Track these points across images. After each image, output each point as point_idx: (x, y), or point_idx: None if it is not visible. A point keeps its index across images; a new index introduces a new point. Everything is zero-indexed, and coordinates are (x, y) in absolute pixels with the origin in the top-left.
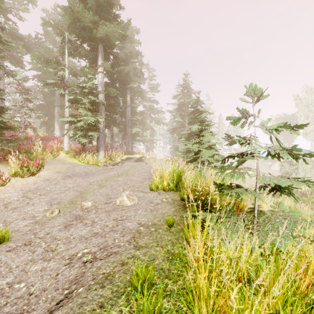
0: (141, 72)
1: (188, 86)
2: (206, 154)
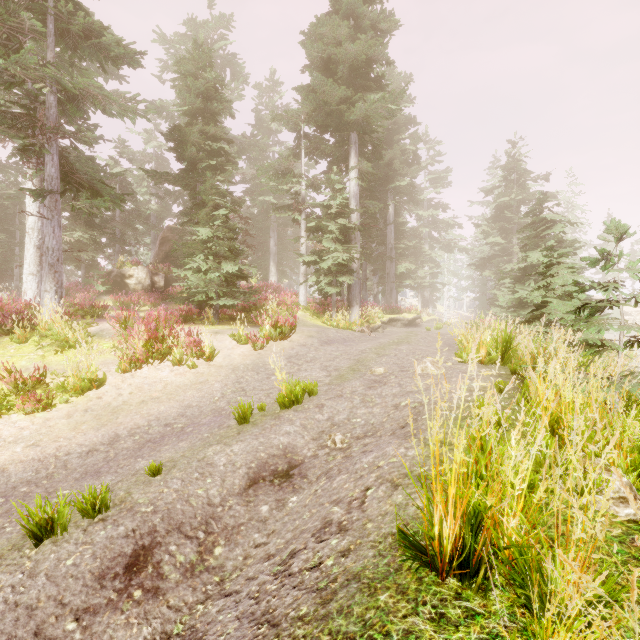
0: (415, 155)
1: (518, 166)
2: (560, 308)
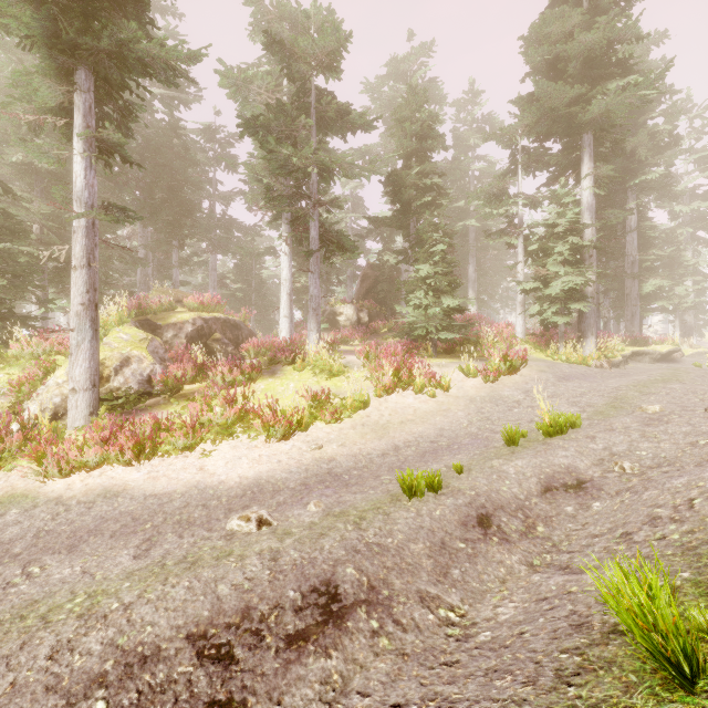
0: (672, 135)
1: None
2: None
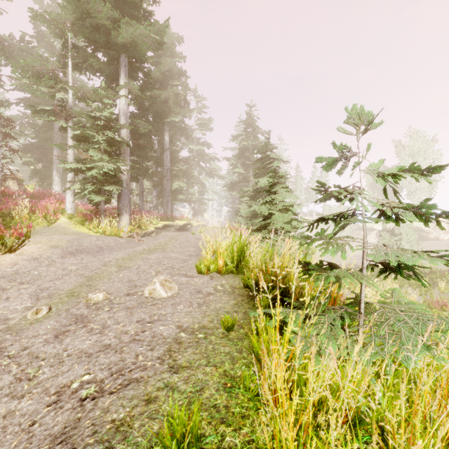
0: (186, 100)
1: (253, 122)
2: (281, 219)
